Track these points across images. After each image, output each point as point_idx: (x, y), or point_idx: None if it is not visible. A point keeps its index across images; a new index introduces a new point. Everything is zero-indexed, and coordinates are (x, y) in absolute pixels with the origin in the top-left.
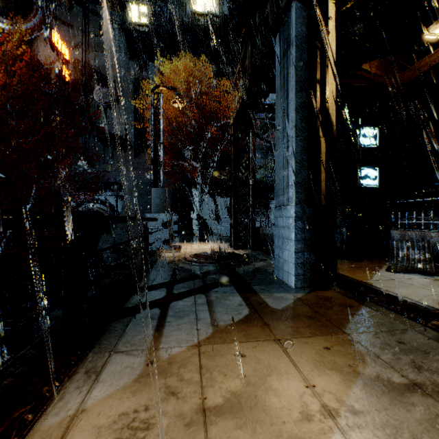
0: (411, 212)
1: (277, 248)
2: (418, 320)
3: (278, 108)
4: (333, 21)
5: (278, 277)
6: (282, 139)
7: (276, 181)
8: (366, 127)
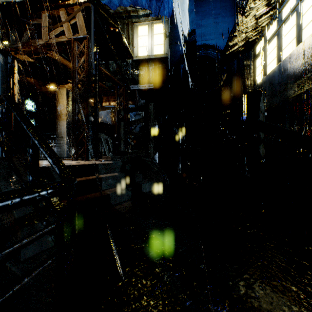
0: (49, 143)
1: None
2: (42, 159)
3: None
4: (17, 68)
5: None
6: None
7: None
8: (29, 100)
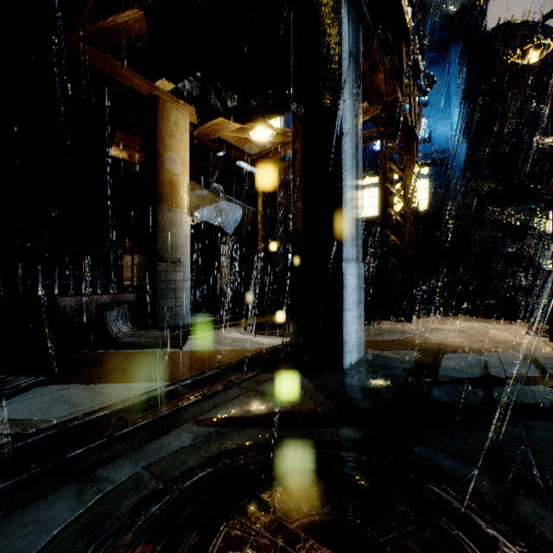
0: None
1: (348, 323)
2: None
3: (346, 108)
4: None
5: (350, 364)
6: (352, 168)
7: (343, 217)
8: None
